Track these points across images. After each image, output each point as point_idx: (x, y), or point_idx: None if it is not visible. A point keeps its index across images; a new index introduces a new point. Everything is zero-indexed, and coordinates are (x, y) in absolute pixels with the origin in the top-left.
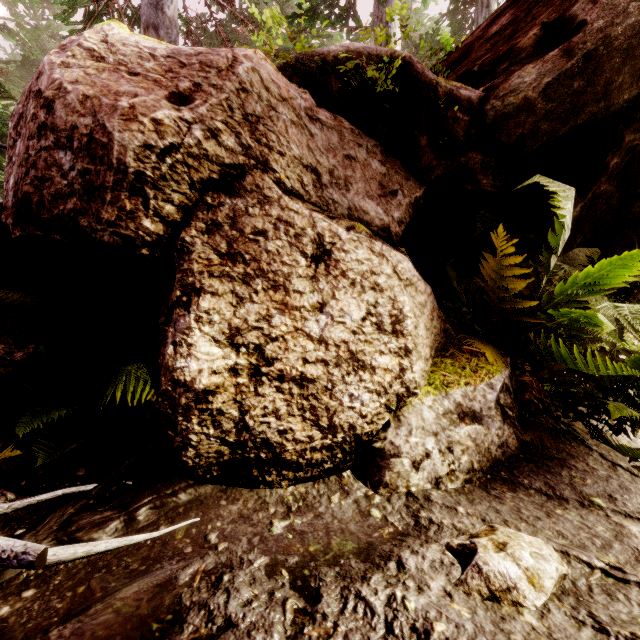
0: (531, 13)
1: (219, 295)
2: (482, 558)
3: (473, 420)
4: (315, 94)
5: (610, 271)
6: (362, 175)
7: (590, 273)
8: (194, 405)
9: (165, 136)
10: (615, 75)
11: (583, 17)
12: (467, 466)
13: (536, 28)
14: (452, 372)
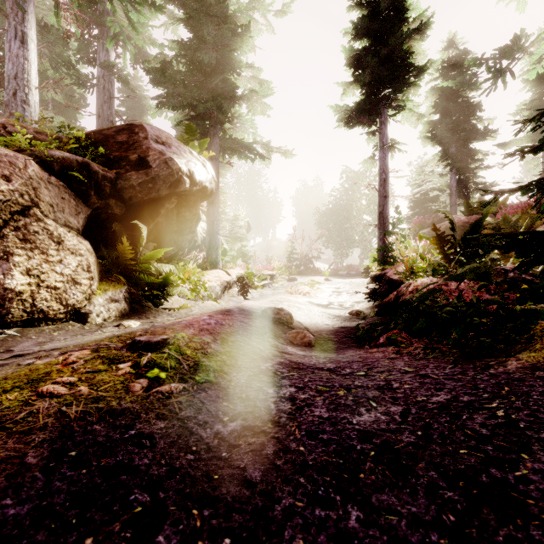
0: (135, 145)
1: (21, 256)
2: (123, 323)
3: (116, 302)
4: (46, 168)
5: (156, 254)
6: (68, 206)
7: (151, 254)
8: (15, 297)
9: (6, 196)
10: (161, 187)
11: (151, 164)
12: (115, 315)
13: (137, 155)
14: (107, 287)
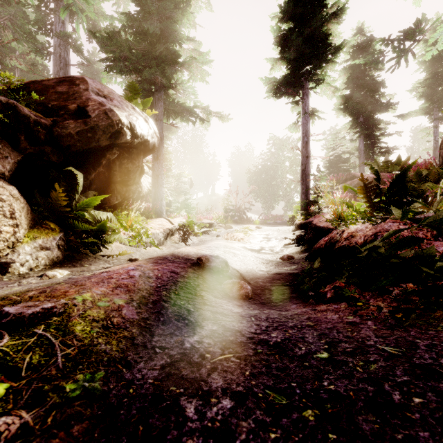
0: (75, 95)
1: None
2: (47, 273)
3: (47, 249)
4: None
5: (93, 201)
6: None
7: (87, 201)
8: None
9: None
10: (101, 137)
11: (90, 114)
12: (44, 264)
13: (76, 105)
14: (38, 234)
